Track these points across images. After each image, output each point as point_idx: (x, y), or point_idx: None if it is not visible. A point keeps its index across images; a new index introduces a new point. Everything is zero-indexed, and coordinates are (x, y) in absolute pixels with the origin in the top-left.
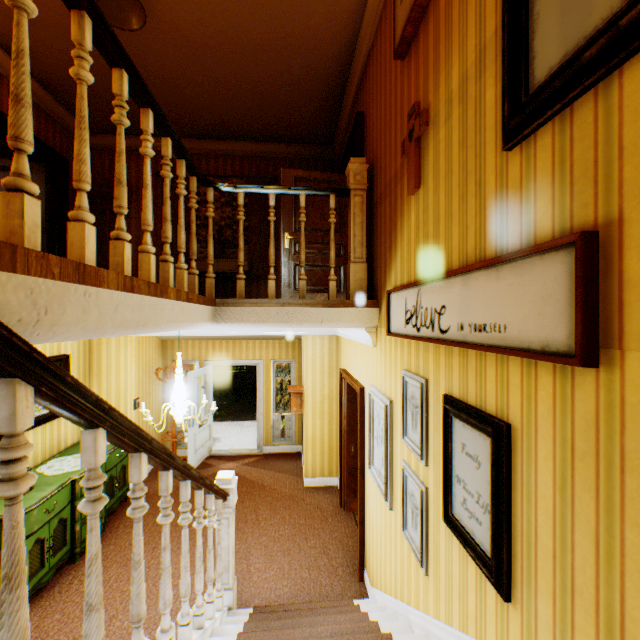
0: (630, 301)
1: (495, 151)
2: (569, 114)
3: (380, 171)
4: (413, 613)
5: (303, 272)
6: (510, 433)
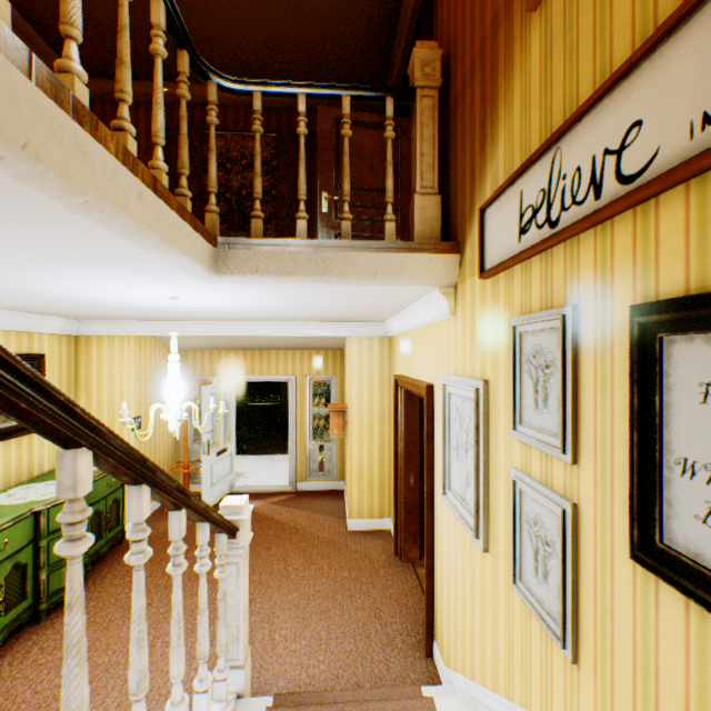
0: None
1: None
2: None
3: (462, 48)
4: None
5: (347, 209)
6: None
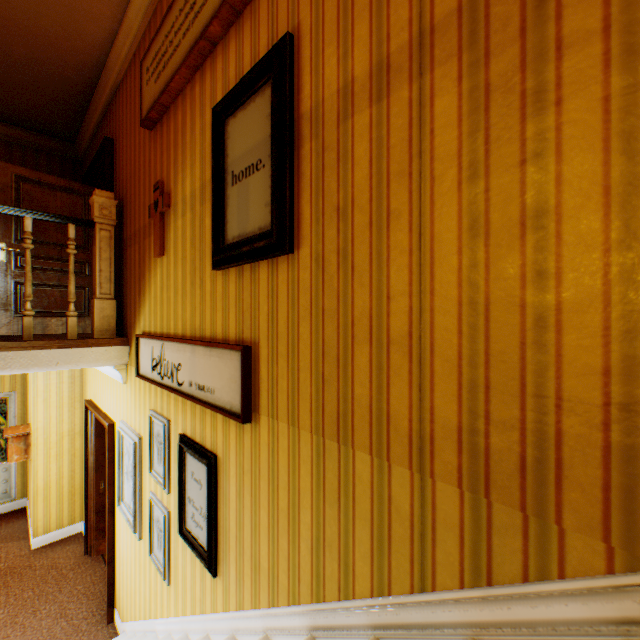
0: (262, 388)
1: (211, 264)
2: (243, 270)
3: (131, 213)
4: (160, 623)
5: (30, 307)
6: (218, 461)
